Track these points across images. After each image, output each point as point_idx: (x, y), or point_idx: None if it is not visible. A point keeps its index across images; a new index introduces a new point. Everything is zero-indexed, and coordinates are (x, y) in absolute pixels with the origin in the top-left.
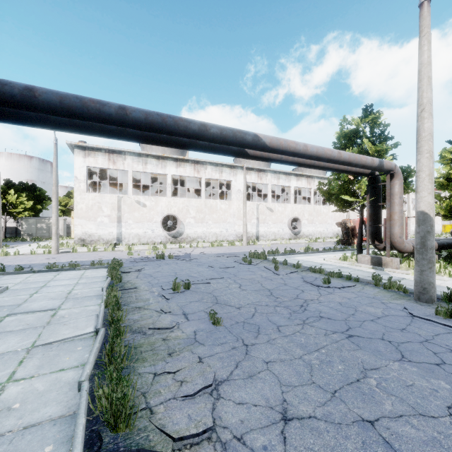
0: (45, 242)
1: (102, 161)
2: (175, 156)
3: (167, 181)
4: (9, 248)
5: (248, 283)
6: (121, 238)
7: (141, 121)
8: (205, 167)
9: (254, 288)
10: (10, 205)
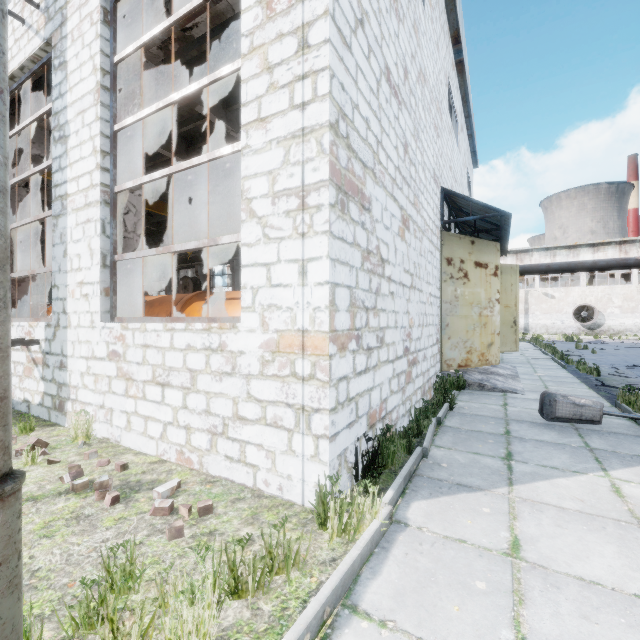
0: None
1: (510, 261)
2: (591, 242)
3: None
4: None
5: (637, 351)
6: (527, 328)
7: (557, 269)
8: (637, 245)
9: (637, 352)
10: None
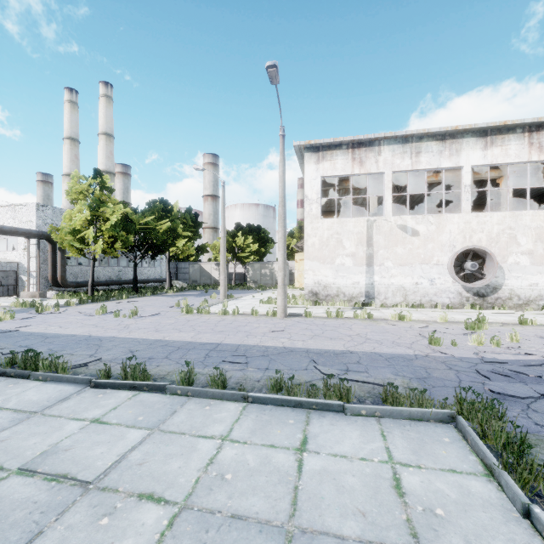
0: (268, 292)
1: (343, 164)
2: (482, 124)
3: (462, 180)
4: (233, 300)
5: None
6: (372, 293)
7: None
8: None
9: None
10: (239, 249)
